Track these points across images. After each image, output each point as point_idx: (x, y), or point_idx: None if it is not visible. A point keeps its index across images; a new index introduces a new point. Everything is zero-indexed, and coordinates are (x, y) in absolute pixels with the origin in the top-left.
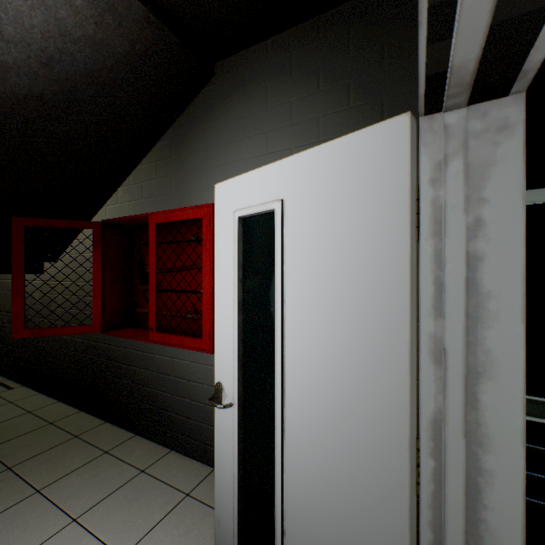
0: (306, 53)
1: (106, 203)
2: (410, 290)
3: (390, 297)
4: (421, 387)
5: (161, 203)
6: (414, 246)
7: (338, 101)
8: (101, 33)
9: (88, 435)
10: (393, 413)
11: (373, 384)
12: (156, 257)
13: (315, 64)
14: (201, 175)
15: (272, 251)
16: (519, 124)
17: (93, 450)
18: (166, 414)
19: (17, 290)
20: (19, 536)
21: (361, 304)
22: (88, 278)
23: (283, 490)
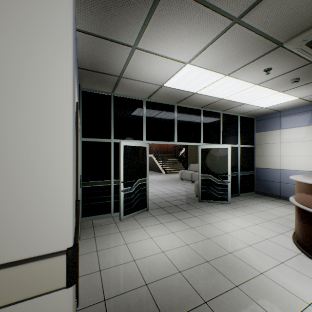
0: None
1: None
2: None
3: None
4: None
5: None
6: None
7: None
8: None
9: None
10: None
11: None
12: None
13: None
14: None
15: None
16: (79, 134)
17: None
18: None
19: None
20: None
21: None
22: None
23: None
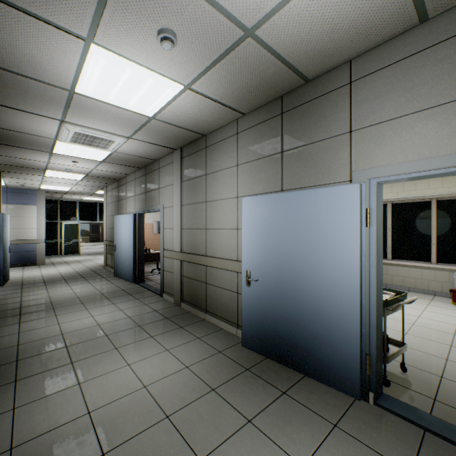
0: None
1: None
2: None
3: None
4: None
5: None
6: None
7: None
8: None
9: None
10: None
11: None
12: None
13: None
14: None
15: None
16: None
17: None
18: None
19: None
20: None
21: None
22: None
23: None
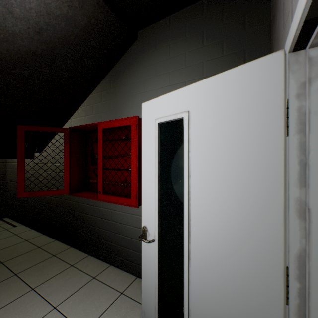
0: (195, 23)
1: (71, 117)
2: (284, 169)
3: (268, 173)
4: (289, 233)
5: (104, 117)
6: (285, 139)
7: (216, 52)
8: (71, 13)
9: (61, 255)
10: (271, 251)
11: (255, 231)
12: (102, 149)
13: (201, 29)
14: (128, 100)
15: (180, 144)
16: None
17: (64, 264)
18: (107, 243)
19: (20, 169)
20: (22, 317)
21: (246, 178)
22: (60, 161)
23: (189, 296)
